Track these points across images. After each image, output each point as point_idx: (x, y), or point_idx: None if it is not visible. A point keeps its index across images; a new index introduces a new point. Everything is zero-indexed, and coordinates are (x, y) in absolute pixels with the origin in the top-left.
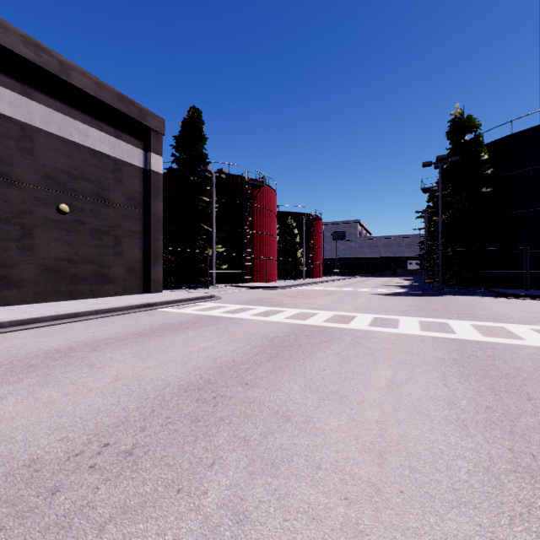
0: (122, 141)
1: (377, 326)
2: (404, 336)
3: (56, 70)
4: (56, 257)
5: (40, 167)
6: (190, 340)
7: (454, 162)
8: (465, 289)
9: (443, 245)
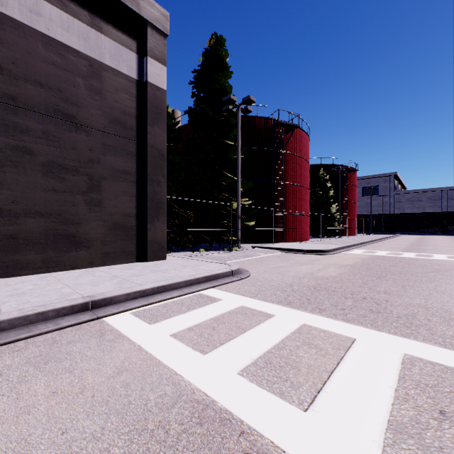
0: (102, 34)
1: None
2: None
3: None
4: None
5: None
6: None
7: None
8: None
9: None
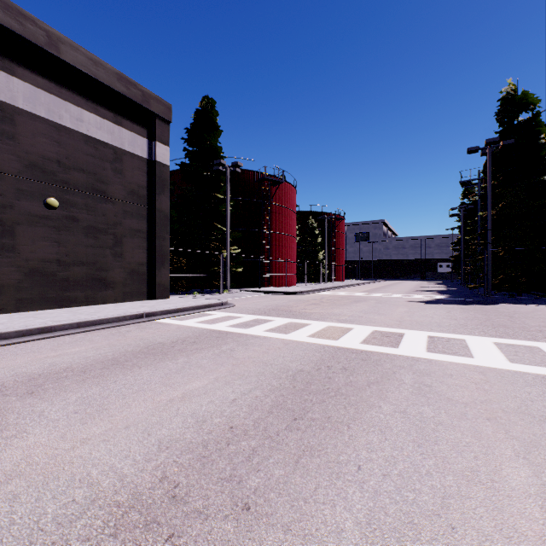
0: (123, 127)
1: (441, 353)
2: (492, 373)
3: (42, 42)
4: (43, 259)
5: (24, 154)
6: (176, 375)
7: (506, 146)
8: (519, 296)
9: (492, 245)
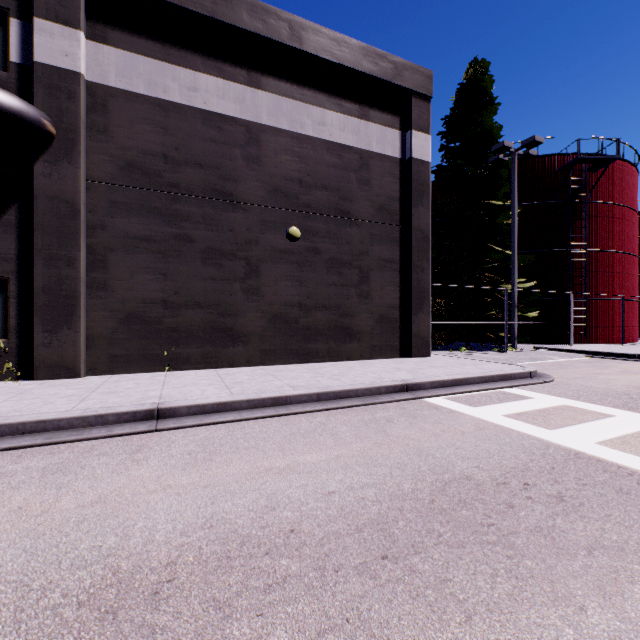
0: (369, 122)
1: None
2: None
3: (283, 37)
4: (285, 302)
5: (267, 179)
6: None
7: None
8: None
9: None
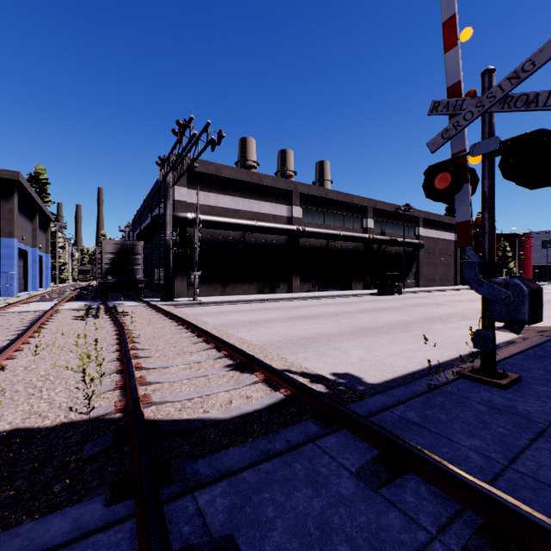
0: (450, 233)
1: None
2: None
3: (441, 220)
4: (440, 274)
5: (438, 249)
6: None
7: None
8: None
9: None
